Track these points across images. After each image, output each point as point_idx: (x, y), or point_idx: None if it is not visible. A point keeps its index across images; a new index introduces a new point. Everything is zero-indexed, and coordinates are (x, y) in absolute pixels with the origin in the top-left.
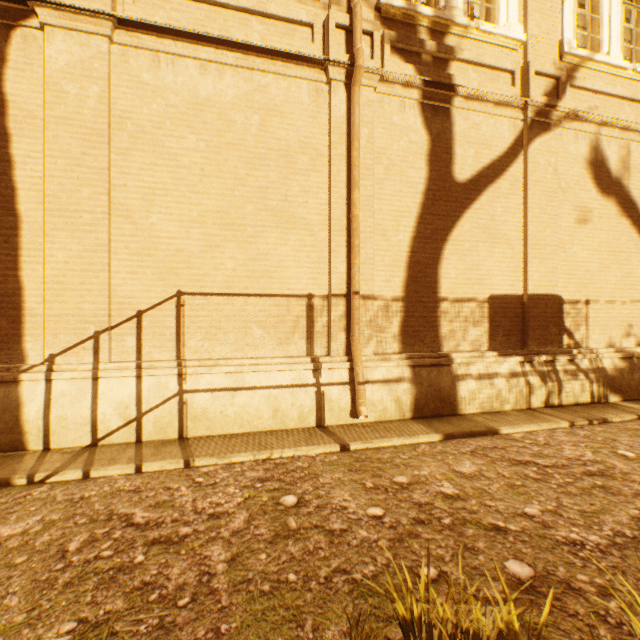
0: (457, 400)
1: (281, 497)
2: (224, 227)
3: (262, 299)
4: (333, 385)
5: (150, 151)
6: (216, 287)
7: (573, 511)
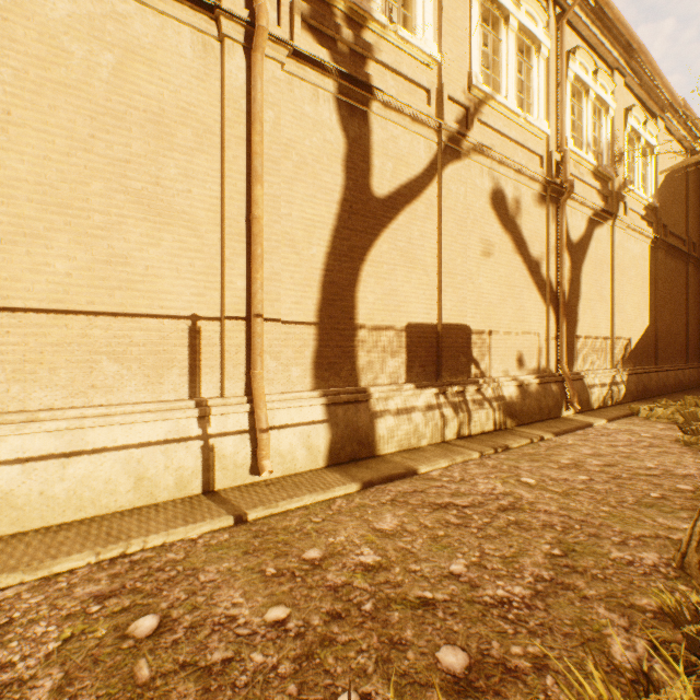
0: (376, 440)
1: (131, 623)
2: (50, 208)
3: (119, 320)
4: (227, 435)
5: None
6: (35, 299)
7: (496, 559)
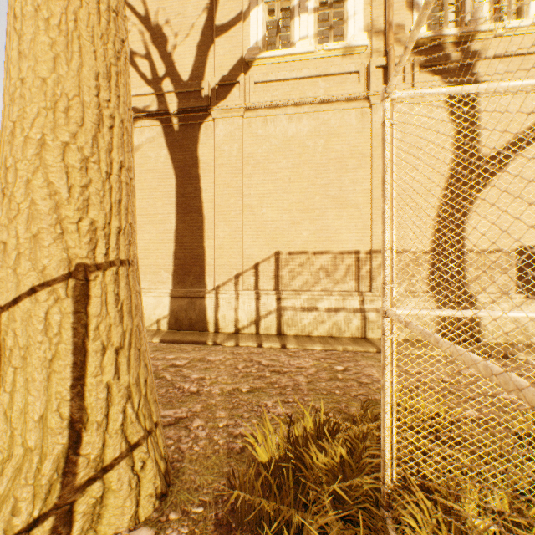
0: (479, 331)
1: (334, 366)
2: (302, 211)
3: (325, 254)
4: (373, 311)
5: (262, 173)
6: (297, 248)
7: None
